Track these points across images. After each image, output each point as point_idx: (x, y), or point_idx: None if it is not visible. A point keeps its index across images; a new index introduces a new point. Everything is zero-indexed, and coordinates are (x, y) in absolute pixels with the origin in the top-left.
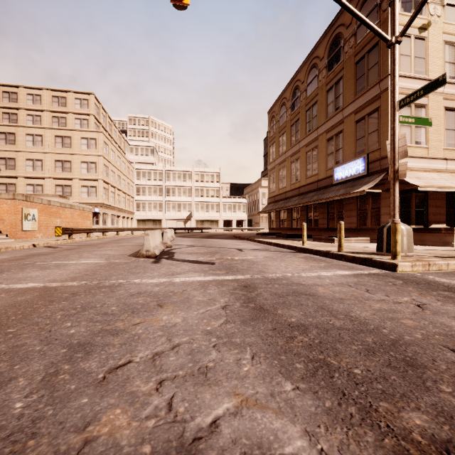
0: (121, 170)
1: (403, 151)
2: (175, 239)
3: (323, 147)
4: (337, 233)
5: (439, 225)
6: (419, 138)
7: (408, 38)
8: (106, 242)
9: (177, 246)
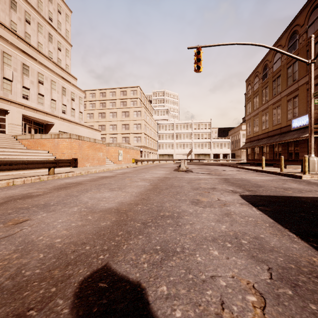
0: (151, 126)
1: (316, 119)
2: None
3: (285, 105)
4: (294, 163)
5: None
6: None
7: None
8: (153, 166)
9: (190, 168)
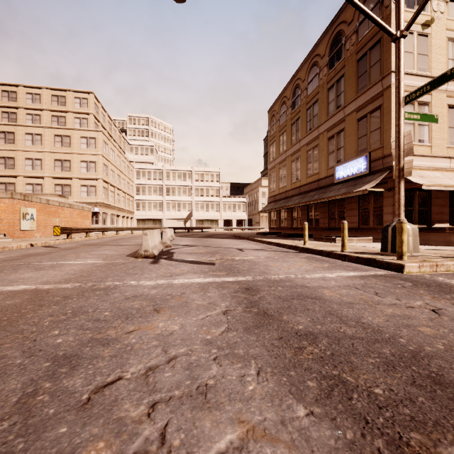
0: (120, 170)
1: (408, 148)
2: (175, 238)
3: (324, 146)
4: (338, 233)
5: (443, 224)
6: (422, 137)
7: (411, 35)
8: (105, 241)
9: (176, 246)
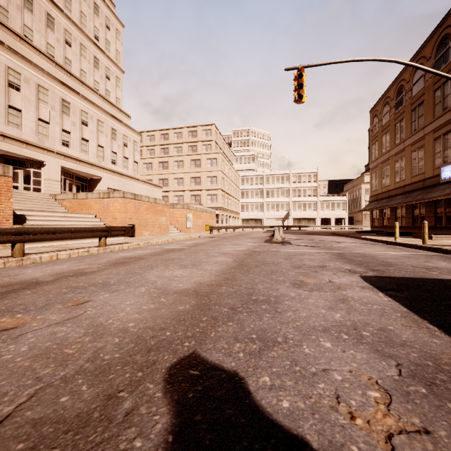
0: (231, 179)
1: None
2: None
3: (430, 146)
4: (445, 231)
5: None
6: None
7: None
8: (235, 235)
9: (288, 239)
